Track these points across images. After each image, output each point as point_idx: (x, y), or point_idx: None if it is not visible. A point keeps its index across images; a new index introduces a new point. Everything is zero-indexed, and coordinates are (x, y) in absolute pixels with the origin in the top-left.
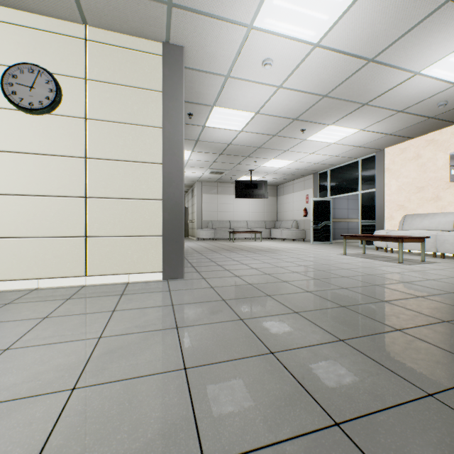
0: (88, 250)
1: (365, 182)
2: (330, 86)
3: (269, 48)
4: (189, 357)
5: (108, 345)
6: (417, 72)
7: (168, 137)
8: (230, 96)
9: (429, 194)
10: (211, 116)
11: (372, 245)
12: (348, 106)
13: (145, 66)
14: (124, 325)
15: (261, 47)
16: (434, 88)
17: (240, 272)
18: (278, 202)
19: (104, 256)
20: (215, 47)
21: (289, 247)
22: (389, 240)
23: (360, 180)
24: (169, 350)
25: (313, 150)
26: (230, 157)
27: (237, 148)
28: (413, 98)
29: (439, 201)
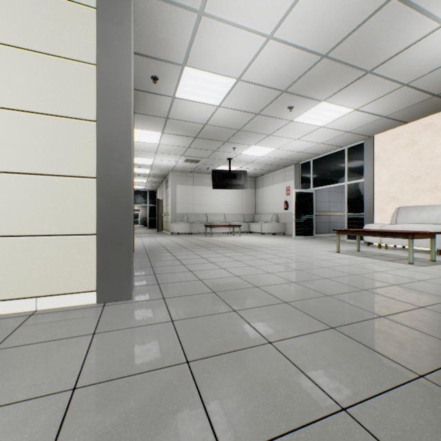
0: None
1: (352, 172)
2: (333, 39)
3: None
4: None
5: None
6: None
7: (106, 79)
8: (205, 49)
9: (426, 184)
10: (182, 82)
11: (360, 240)
12: (349, 74)
13: None
14: None
15: None
16: None
17: (219, 283)
18: (257, 194)
19: None
20: None
21: (272, 243)
22: (396, 236)
23: (346, 170)
24: None
25: (298, 135)
26: (207, 142)
27: (214, 130)
28: (425, 66)
29: (438, 191)
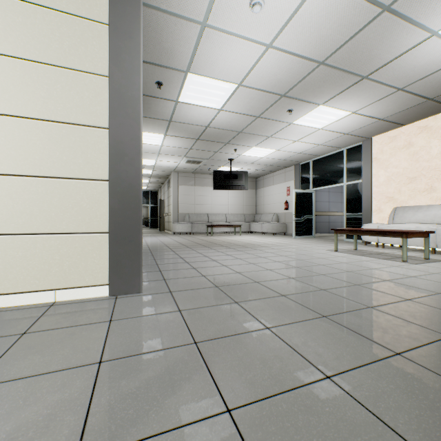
0: None
1: (351, 173)
2: (329, 47)
3: None
4: None
5: None
6: (435, 32)
7: (118, 90)
8: (208, 57)
9: (422, 185)
10: (185, 87)
11: (358, 240)
12: (345, 80)
13: None
14: None
15: None
16: None
17: (221, 278)
18: (257, 195)
19: (14, 264)
20: None
21: (272, 242)
22: (391, 235)
23: (344, 171)
24: None
25: (298, 137)
26: (208, 144)
27: (215, 132)
28: (419, 72)
29: (433, 192)
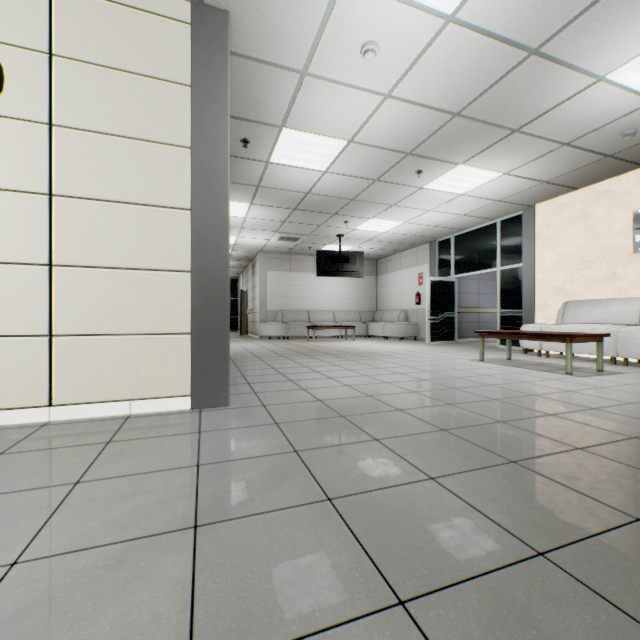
0: (54, 360)
1: (506, 254)
2: (466, 96)
3: (372, 21)
4: (205, 630)
5: (22, 591)
6: (601, 77)
7: (202, 164)
8: (309, 109)
9: (602, 271)
10: (279, 145)
11: (517, 346)
12: (490, 134)
13: (160, 39)
14: (83, 524)
15: (360, 19)
16: (622, 105)
17: (325, 392)
18: (378, 284)
19: (85, 370)
20: (282, 14)
21: (397, 350)
22: (551, 340)
23: (498, 251)
24: (162, 604)
25: (432, 206)
26: (309, 215)
27: (319, 200)
28: (587, 123)
29: (616, 281)
